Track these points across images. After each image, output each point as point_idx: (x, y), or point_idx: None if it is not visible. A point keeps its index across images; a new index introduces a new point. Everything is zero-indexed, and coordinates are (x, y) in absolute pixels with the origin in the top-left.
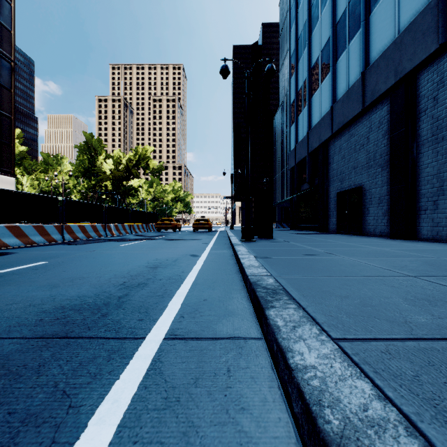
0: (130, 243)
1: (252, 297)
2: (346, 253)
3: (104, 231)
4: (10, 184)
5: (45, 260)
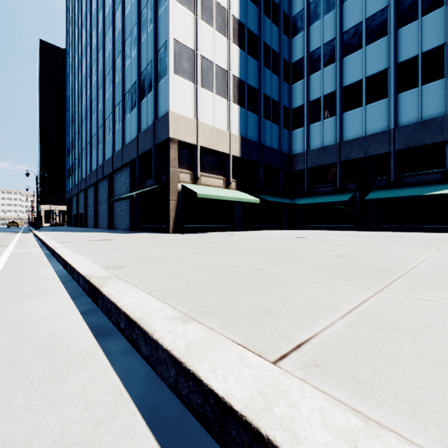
0: None
1: None
2: None
3: None
4: None
5: None
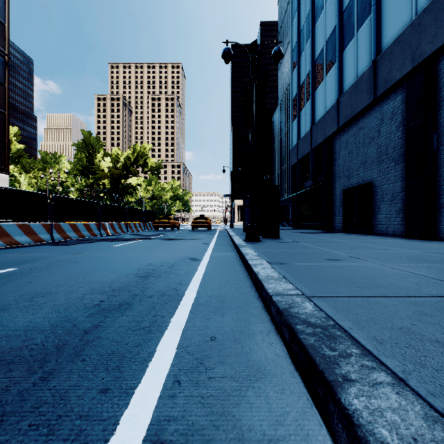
0: (124, 243)
1: (286, 335)
2: (375, 258)
3: (98, 230)
4: (4, 182)
5: (16, 265)
